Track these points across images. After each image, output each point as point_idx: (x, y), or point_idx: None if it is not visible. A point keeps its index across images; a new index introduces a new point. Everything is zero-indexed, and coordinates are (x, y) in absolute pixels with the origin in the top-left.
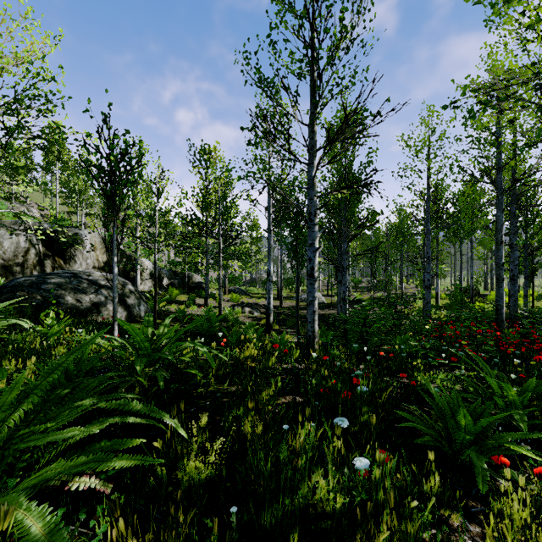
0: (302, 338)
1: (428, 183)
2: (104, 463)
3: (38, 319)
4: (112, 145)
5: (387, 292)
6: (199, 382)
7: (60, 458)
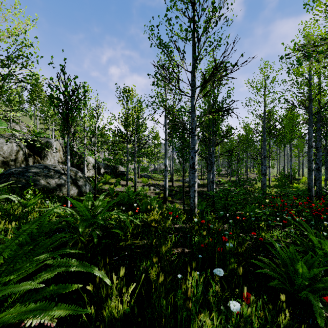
0: (186, 206)
1: (264, 109)
2: (46, 312)
3: (23, 194)
4: (66, 85)
5: (238, 177)
6: (120, 238)
7: (17, 304)
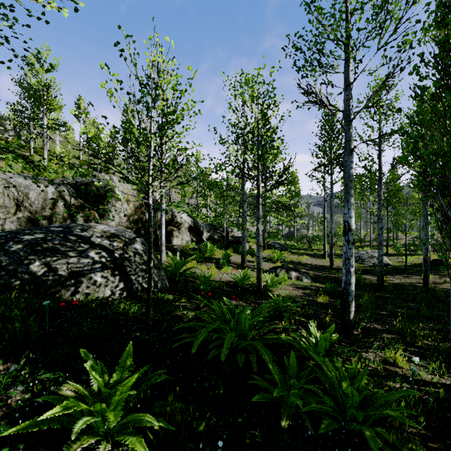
0: (422, 357)
1: None
2: None
3: None
4: None
5: None
6: None
7: None
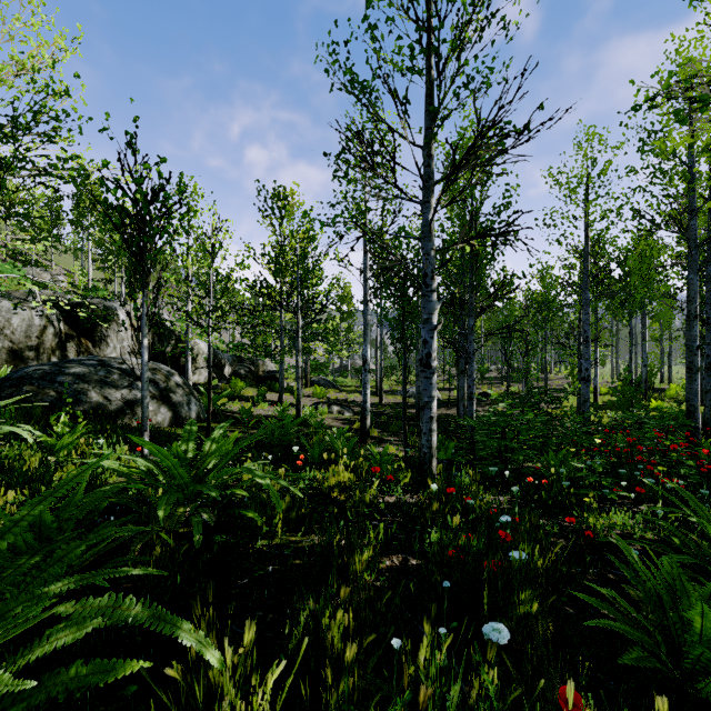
0: (411, 449)
1: (586, 234)
2: None
3: (51, 423)
4: (138, 177)
5: (527, 386)
6: (258, 533)
7: None
